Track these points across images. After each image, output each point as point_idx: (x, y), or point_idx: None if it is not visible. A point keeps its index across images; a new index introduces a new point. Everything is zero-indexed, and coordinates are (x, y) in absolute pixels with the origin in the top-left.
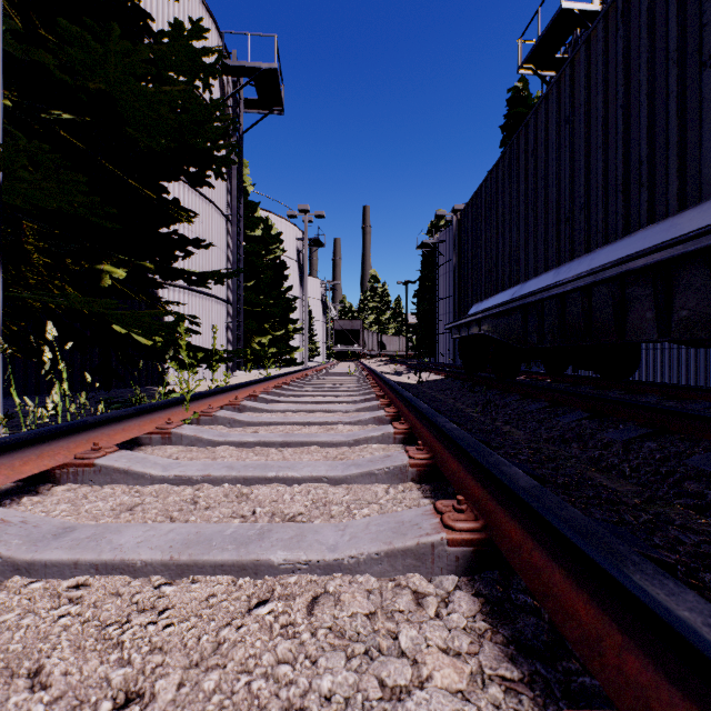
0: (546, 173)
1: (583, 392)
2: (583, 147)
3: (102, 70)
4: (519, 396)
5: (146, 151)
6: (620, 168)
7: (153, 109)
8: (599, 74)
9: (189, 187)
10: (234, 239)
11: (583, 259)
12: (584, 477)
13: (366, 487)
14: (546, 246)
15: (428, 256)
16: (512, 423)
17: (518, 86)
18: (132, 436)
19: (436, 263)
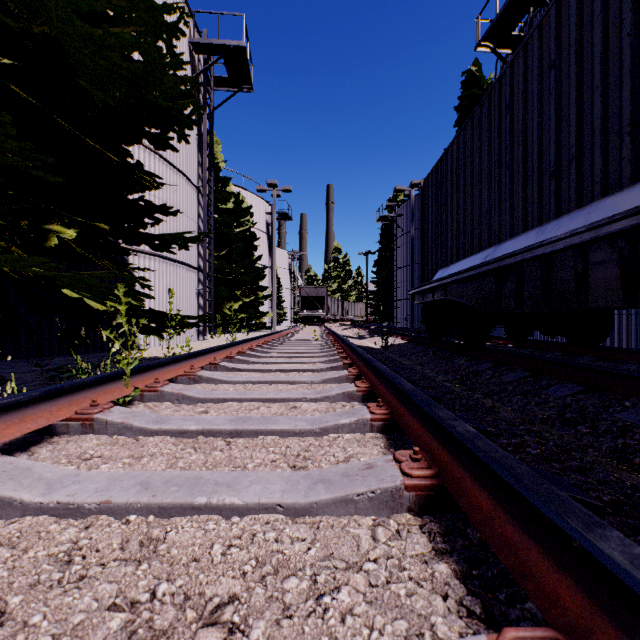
0: (524, 127)
1: (571, 362)
2: (574, 90)
3: (42, 6)
4: (491, 363)
5: (101, 107)
6: (627, 106)
7: (104, 56)
8: (596, 6)
9: (160, 157)
10: (205, 209)
11: (576, 214)
12: (627, 484)
13: (340, 522)
14: (524, 204)
15: (386, 229)
16: (495, 397)
17: (471, 69)
18: (35, 427)
19: (394, 235)
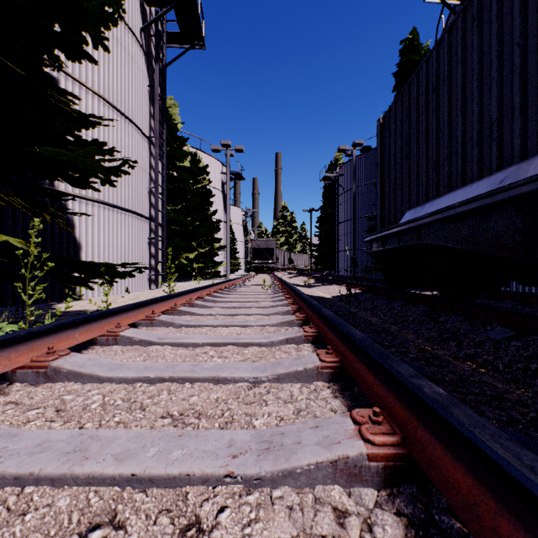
0: None
1: None
2: None
3: None
4: (508, 328)
5: None
6: None
7: None
8: None
9: (105, 102)
10: (156, 160)
11: None
12: None
13: None
14: None
15: (328, 188)
16: None
17: (409, 38)
18: None
19: (336, 193)
